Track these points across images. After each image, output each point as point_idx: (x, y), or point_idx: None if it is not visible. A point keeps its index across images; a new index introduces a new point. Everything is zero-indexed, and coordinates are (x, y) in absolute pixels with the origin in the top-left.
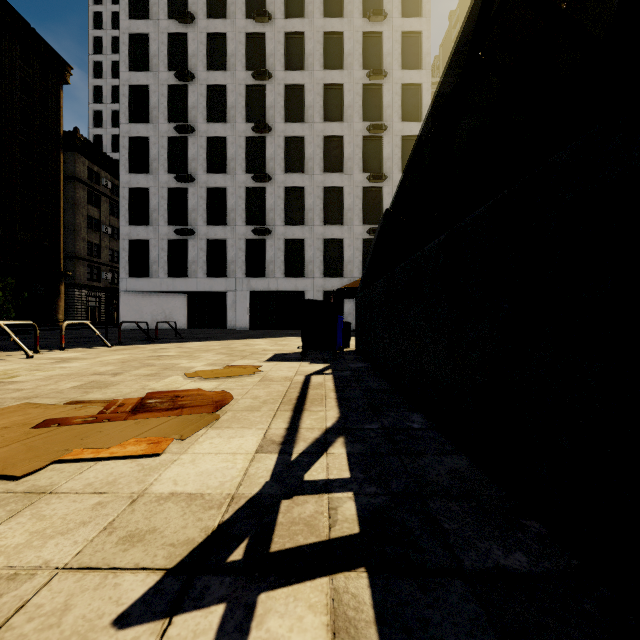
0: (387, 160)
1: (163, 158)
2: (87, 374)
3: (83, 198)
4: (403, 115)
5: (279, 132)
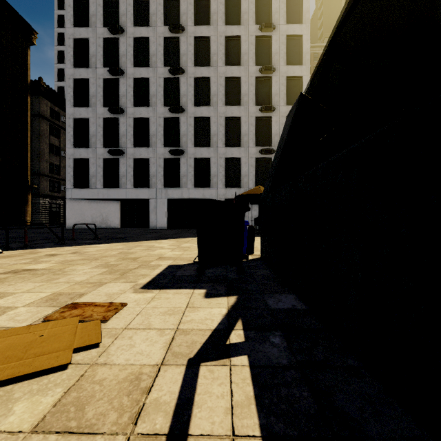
0: (275, 95)
1: (100, 95)
2: None
3: (46, 130)
4: (287, 60)
5: (190, 74)
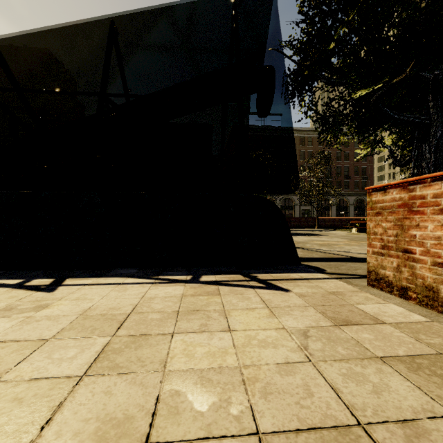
0: None
1: None
2: None
3: None
4: None
5: None
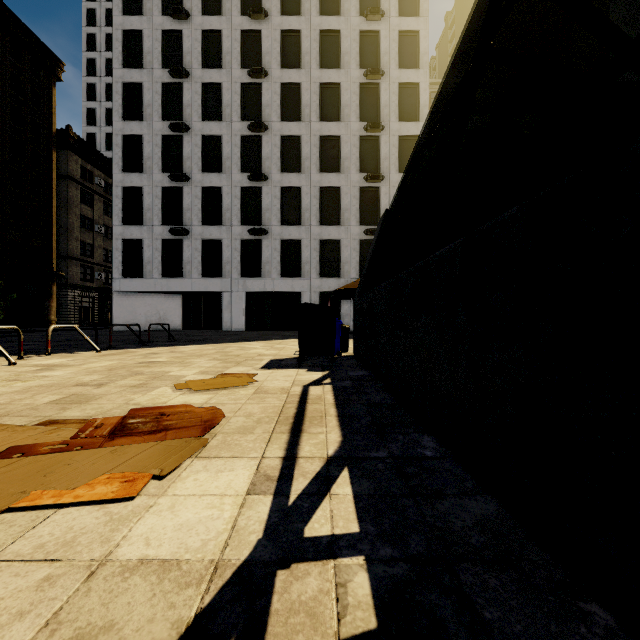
0: (384, 160)
1: (157, 157)
2: (69, 385)
3: (76, 197)
4: (400, 115)
5: (275, 131)
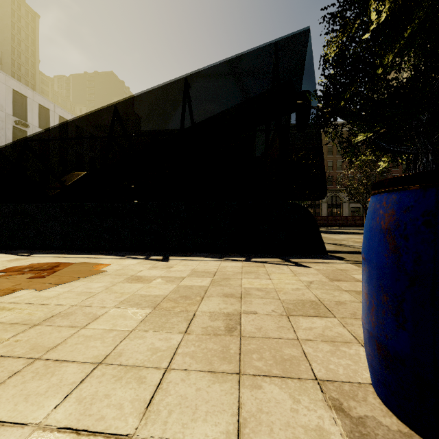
0: None
1: None
2: None
3: None
4: None
5: None
